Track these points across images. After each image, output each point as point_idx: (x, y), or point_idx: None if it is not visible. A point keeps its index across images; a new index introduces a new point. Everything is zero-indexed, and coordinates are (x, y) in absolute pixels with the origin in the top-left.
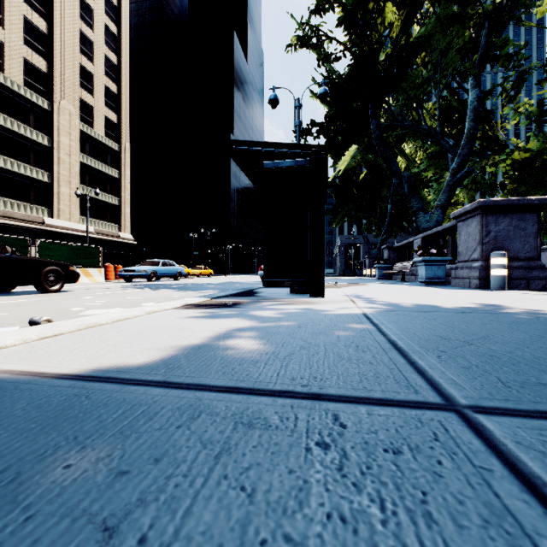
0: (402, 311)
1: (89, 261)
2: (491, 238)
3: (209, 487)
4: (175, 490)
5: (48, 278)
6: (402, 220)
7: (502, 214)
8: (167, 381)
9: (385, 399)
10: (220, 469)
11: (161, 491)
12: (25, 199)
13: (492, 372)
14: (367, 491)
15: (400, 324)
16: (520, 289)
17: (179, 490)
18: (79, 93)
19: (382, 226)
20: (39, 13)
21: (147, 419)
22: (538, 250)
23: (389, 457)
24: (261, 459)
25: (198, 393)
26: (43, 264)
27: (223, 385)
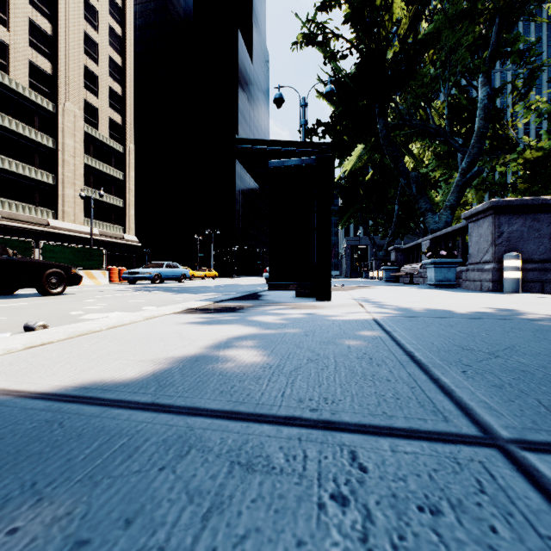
0: (414, 317)
1: (93, 264)
2: (504, 240)
3: None
4: None
5: (50, 280)
6: (410, 221)
7: (516, 214)
8: (156, 403)
9: (411, 429)
10: (207, 538)
11: None
12: (30, 201)
13: (530, 392)
14: None
15: (415, 331)
16: (535, 292)
17: None
18: (84, 95)
19: (389, 228)
20: (44, 14)
21: (125, 456)
22: None
23: (426, 520)
24: (262, 521)
25: (190, 419)
26: (44, 266)
27: (219, 409)
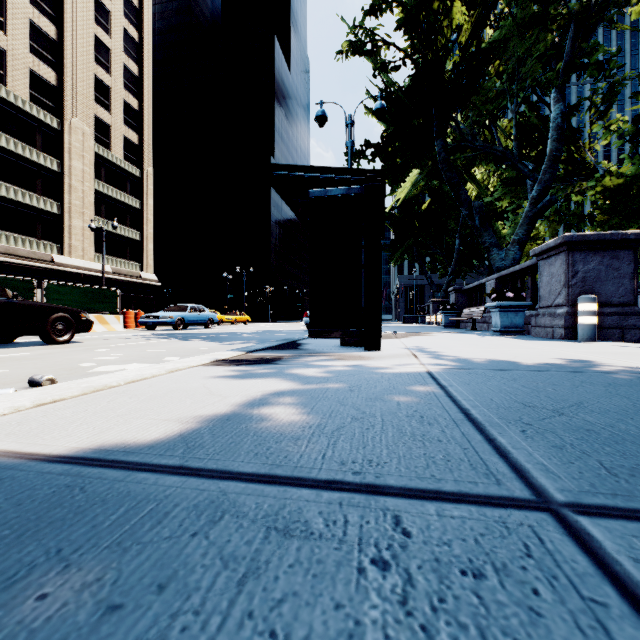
0: (474, 369)
1: (105, 307)
2: (579, 280)
3: (228, 632)
4: (181, 636)
5: (55, 326)
6: (473, 257)
7: (592, 251)
8: (185, 466)
9: (460, 493)
10: (243, 602)
11: (163, 637)
12: (30, 233)
13: (592, 453)
14: (440, 638)
15: (473, 386)
16: (614, 340)
17: (186, 636)
18: (94, 109)
19: (449, 265)
20: (47, 16)
21: (154, 522)
22: (634, 294)
23: (468, 583)
24: (299, 586)
25: (222, 484)
26: (49, 310)
27: (254, 472)
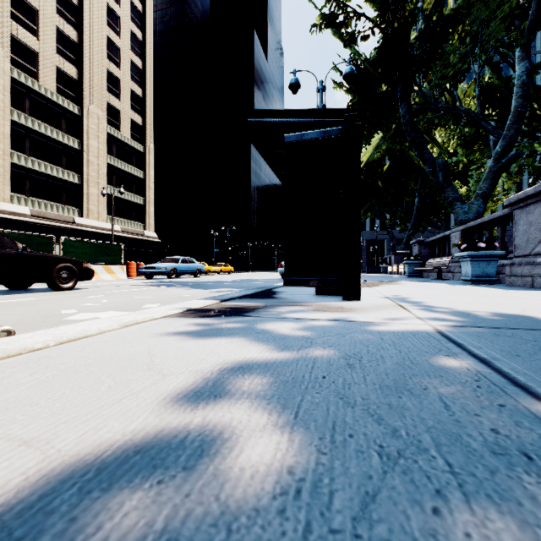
0: (495, 327)
1: (111, 259)
2: None
3: None
4: None
5: (60, 275)
6: (431, 213)
7: None
8: None
9: None
10: None
11: None
12: (57, 200)
13: None
14: None
15: (531, 361)
16: None
17: None
18: (107, 98)
19: (408, 221)
20: (70, 23)
21: None
22: None
23: None
24: None
25: None
26: (55, 261)
27: None
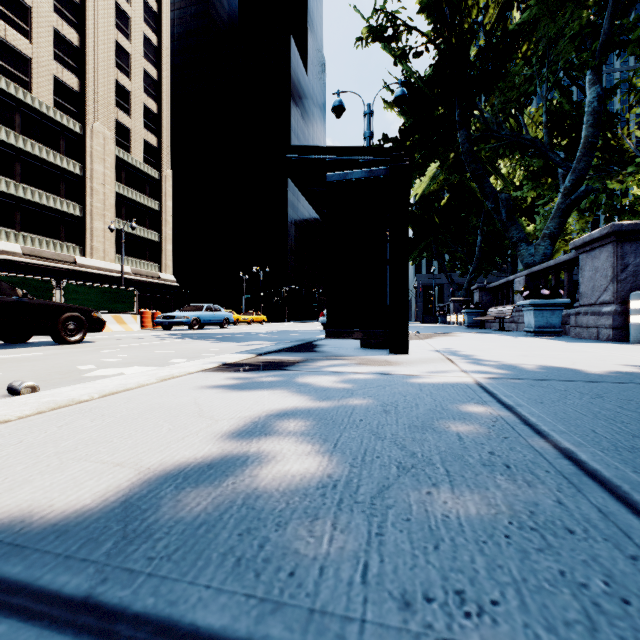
0: (534, 379)
1: (122, 306)
2: (630, 274)
3: None
4: None
5: (67, 326)
6: (495, 255)
7: None
8: (94, 599)
9: None
10: None
11: None
12: (54, 236)
13: None
14: None
15: (550, 407)
16: None
17: None
18: (115, 114)
19: (470, 263)
20: (70, 23)
21: None
22: None
23: None
24: None
25: None
26: (60, 310)
27: (224, 632)
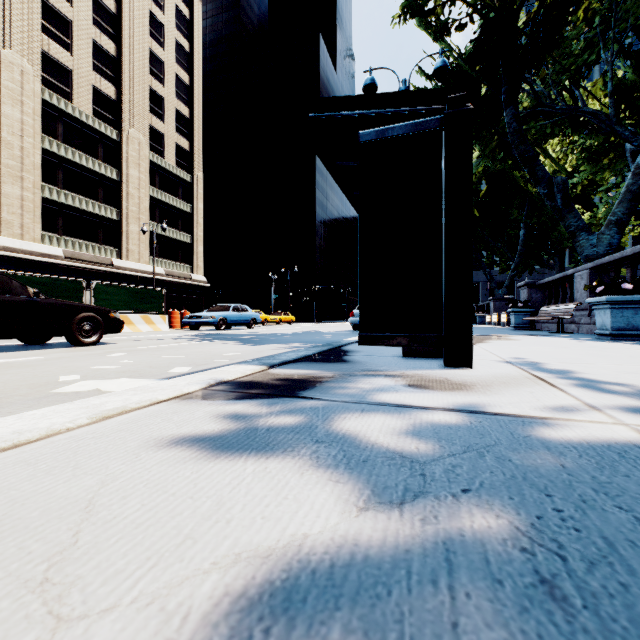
0: None
1: (151, 307)
2: None
3: None
4: None
5: (82, 327)
6: (540, 249)
7: None
8: None
9: None
10: None
11: None
12: (93, 239)
13: None
14: None
15: None
16: None
17: None
18: (149, 120)
19: (511, 259)
20: (108, 34)
21: None
22: None
23: None
24: None
25: None
26: (75, 309)
27: None
